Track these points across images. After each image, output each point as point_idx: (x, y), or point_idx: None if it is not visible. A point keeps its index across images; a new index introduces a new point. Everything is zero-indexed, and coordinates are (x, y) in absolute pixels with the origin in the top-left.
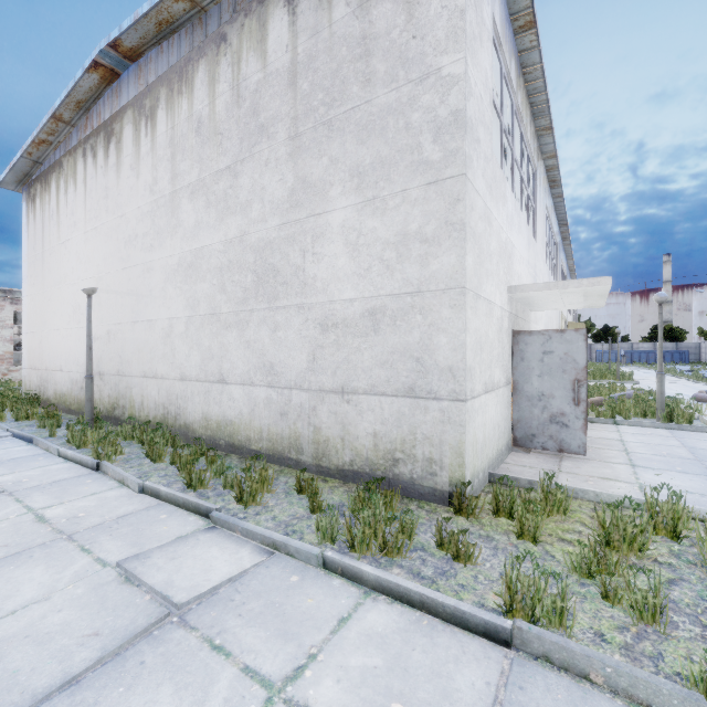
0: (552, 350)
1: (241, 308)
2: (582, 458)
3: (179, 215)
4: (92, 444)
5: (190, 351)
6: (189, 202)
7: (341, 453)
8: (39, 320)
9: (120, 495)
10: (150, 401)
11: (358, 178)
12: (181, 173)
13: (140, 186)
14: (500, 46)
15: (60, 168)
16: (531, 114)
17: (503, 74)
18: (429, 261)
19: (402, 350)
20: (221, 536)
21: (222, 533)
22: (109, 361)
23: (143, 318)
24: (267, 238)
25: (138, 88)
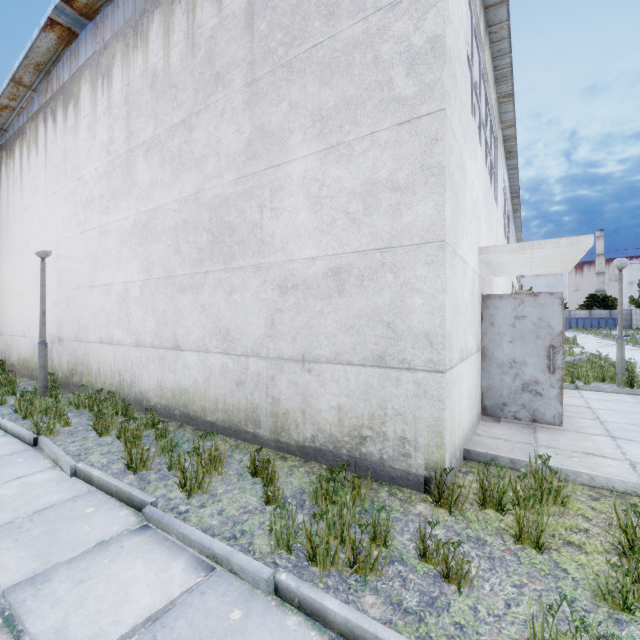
0: (525, 315)
1: (196, 270)
2: (557, 429)
3: (134, 175)
4: (40, 414)
5: (145, 316)
6: (144, 161)
7: (302, 428)
8: (4, 286)
9: (49, 479)
10: (106, 368)
11: (320, 123)
12: (136, 131)
13: (97, 146)
14: None
15: (23, 134)
16: (494, 79)
17: (473, 24)
18: (401, 211)
19: (370, 314)
20: (152, 541)
21: (155, 535)
22: (68, 327)
23: (99, 282)
24: (223, 194)
25: (95, 47)
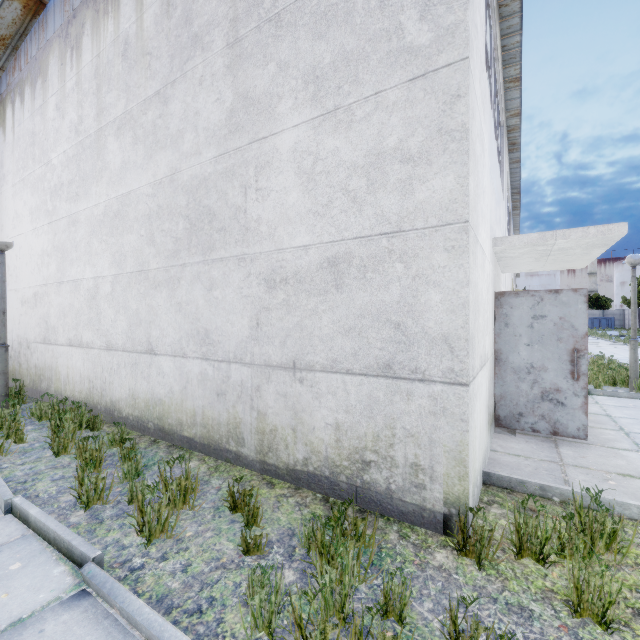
0: (544, 314)
1: (171, 263)
2: (580, 443)
3: (105, 157)
4: None
5: (116, 316)
6: (115, 140)
7: (292, 448)
8: None
9: None
10: (76, 373)
11: (314, 84)
12: (107, 107)
13: (66, 127)
14: None
15: None
16: (501, 60)
17: None
18: (413, 187)
19: (375, 313)
20: (86, 619)
21: (92, 608)
22: (36, 327)
23: (68, 278)
24: (202, 174)
25: (64, 16)
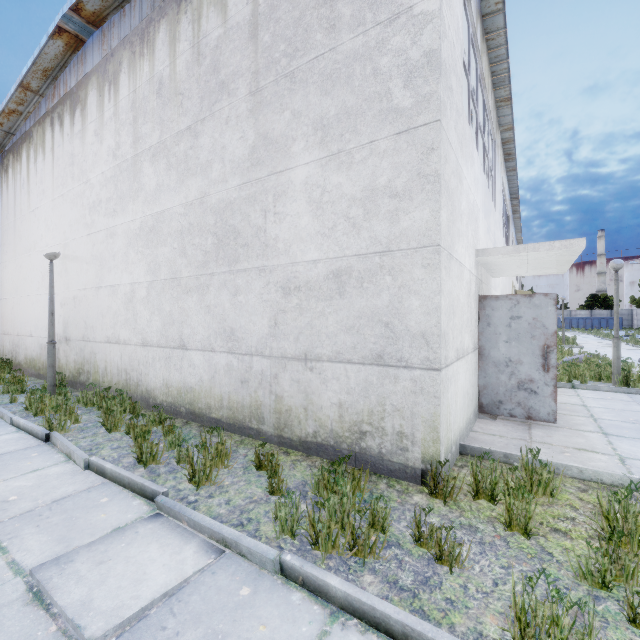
0: (520, 315)
1: (201, 272)
2: (551, 426)
3: (141, 179)
4: (50, 411)
5: (151, 317)
6: (150, 165)
7: (304, 424)
8: (11, 287)
9: (63, 472)
10: (113, 367)
11: (322, 131)
12: (143, 137)
13: (104, 151)
14: (469, 2)
15: (30, 138)
16: (492, 84)
17: (470, 33)
18: (399, 217)
19: (370, 314)
20: (165, 527)
21: (167, 522)
22: (75, 327)
23: (106, 284)
24: (228, 198)
25: (102, 54)
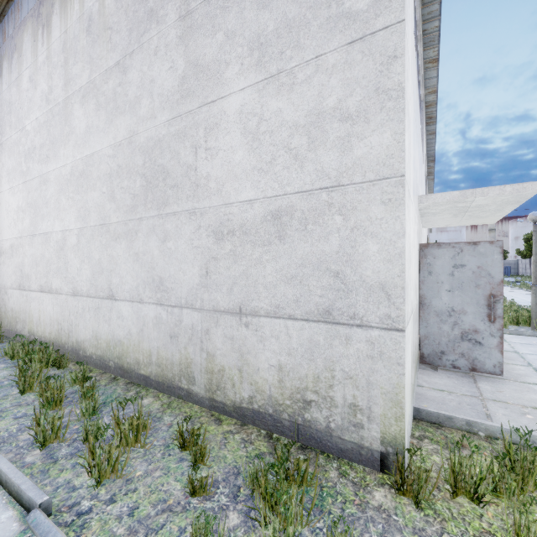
0: (464, 264)
1: (130, 217)
2: (496, 378)
3: (71, 122)
4: None
5: (81, 265)
6: (80, 107)
7: (239, 387)
8: None
9: None
10: (46, 316)
11: (259, 50)
12: (73, 78)
13: (38, 96)
14: None
15: None
16: (422, 43)
17: None
18: (352, 144)
19: (315, 262)
20: None
21: None
22: (12, 275)
23: (40, 231)
24: (156, 136)
25: None
